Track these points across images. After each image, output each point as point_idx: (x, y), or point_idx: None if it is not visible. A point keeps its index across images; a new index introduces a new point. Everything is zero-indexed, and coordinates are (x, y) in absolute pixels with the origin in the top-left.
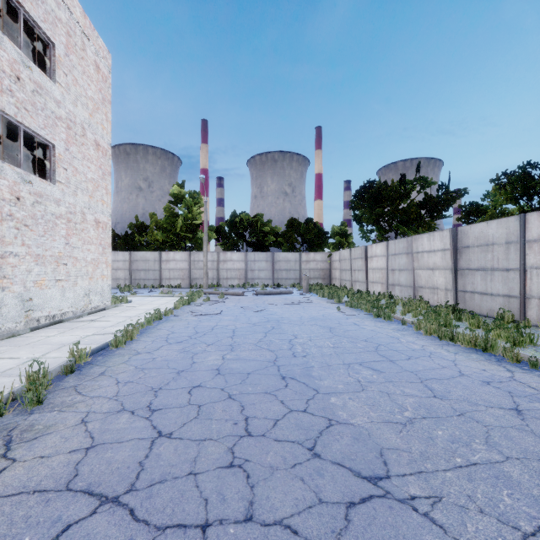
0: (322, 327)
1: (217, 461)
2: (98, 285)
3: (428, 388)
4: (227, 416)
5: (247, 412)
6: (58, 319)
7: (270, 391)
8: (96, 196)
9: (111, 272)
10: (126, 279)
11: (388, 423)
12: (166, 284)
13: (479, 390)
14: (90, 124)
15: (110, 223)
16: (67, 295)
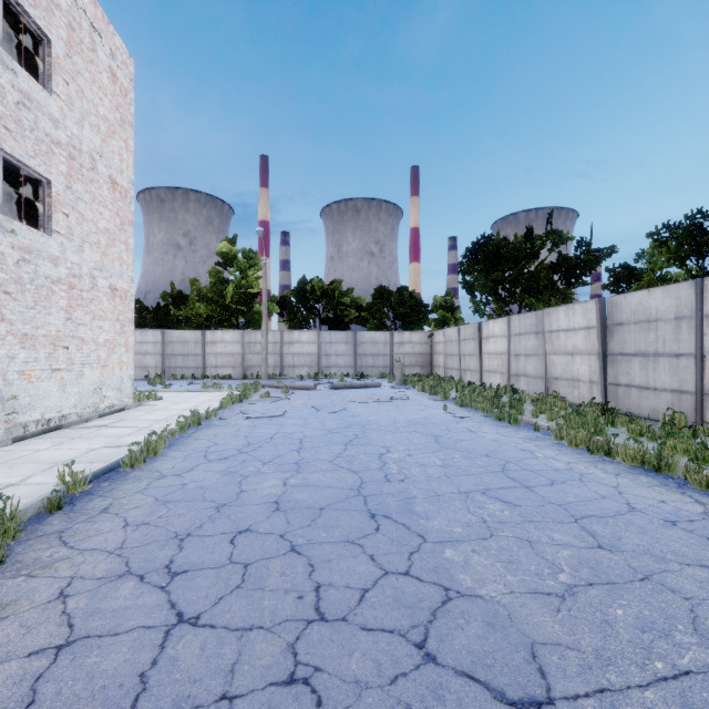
0: (425, 436)
1: (268, 672)
2: (114, 376)
3: (587, 532)
4: (287, 583)
5: (319, 575)
6: (55, 424)
7: (353, 538)
8: (112, 253)
9: (137, 357)
10: (157, 367)
11: (537, 596)
12: (212, 374)
13: (663, 535)
14: (103, 153)
15: (132, 290)
16: (69, 391)
